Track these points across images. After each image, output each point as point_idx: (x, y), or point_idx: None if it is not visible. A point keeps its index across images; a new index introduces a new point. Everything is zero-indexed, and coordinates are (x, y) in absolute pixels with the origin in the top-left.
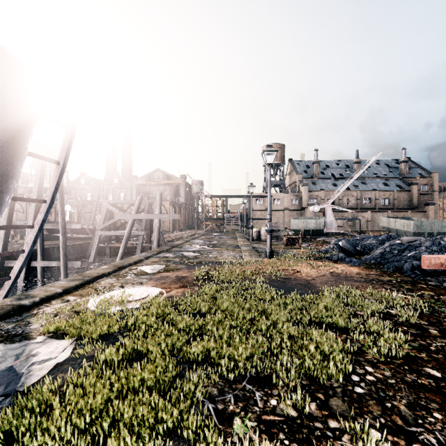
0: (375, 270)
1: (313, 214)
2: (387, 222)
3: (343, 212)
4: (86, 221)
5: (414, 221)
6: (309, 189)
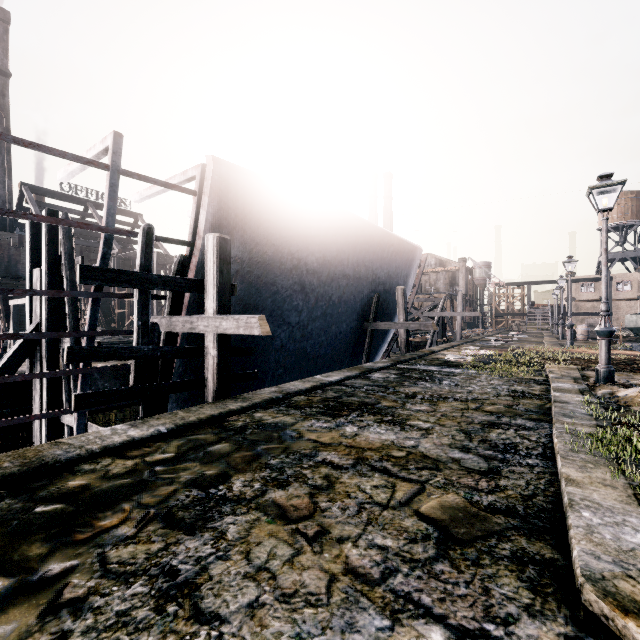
0: None
1: None
2: None
3: None
4: None
5: None
6: None
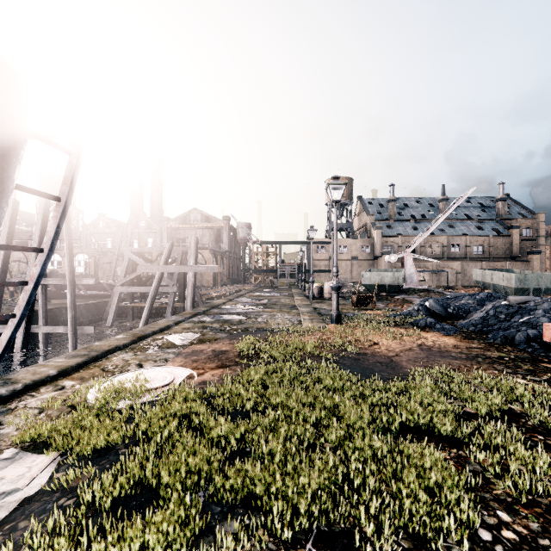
0: (478, 342)
1: (388, 265)
2: (481, 275)
3: (426, 263)
4: (105, 273)
5: (517, 274)
6: (383, 233)
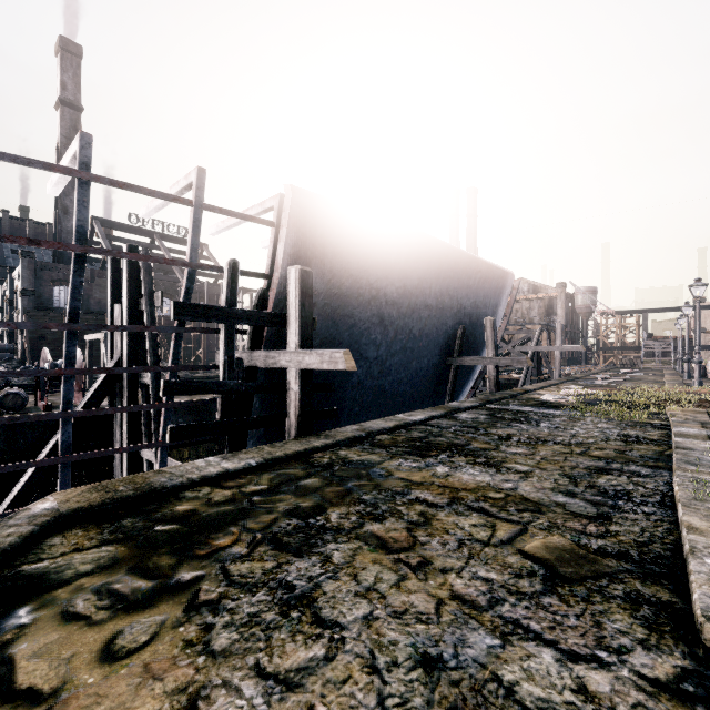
0: None
1: None
2: None
3: None
4: None
5: None
6: None
